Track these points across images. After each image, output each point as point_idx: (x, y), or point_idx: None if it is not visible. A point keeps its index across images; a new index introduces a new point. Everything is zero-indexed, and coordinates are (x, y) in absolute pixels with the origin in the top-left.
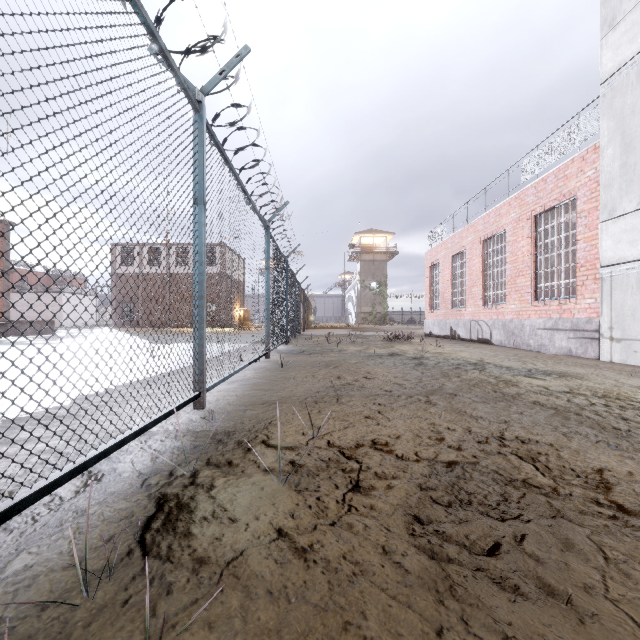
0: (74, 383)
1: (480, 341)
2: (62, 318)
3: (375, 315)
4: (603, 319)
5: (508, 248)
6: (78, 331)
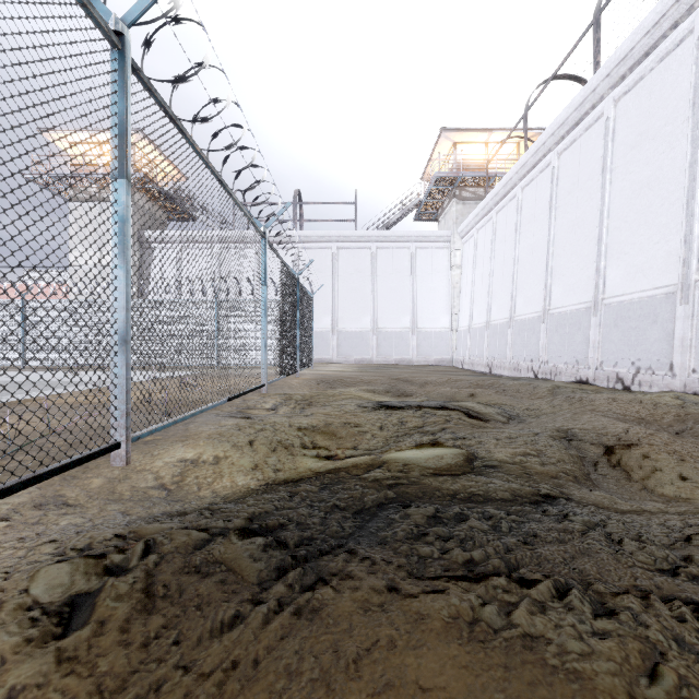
0: None
1: None
2: None
3: None
4: None
5: None
6: None
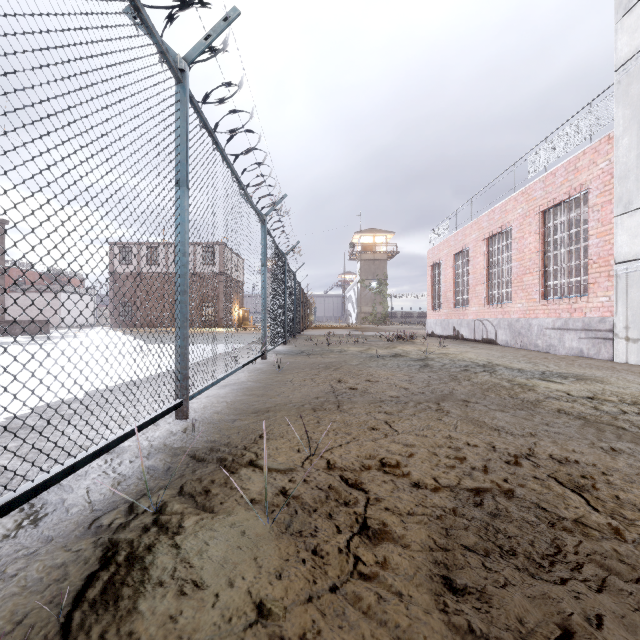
0: (51, 387)
1: (484, 341)
2: (59, 318)
3: (375, 315)
4: (618, 318)
5: (514, 245)
6: (74, 331)
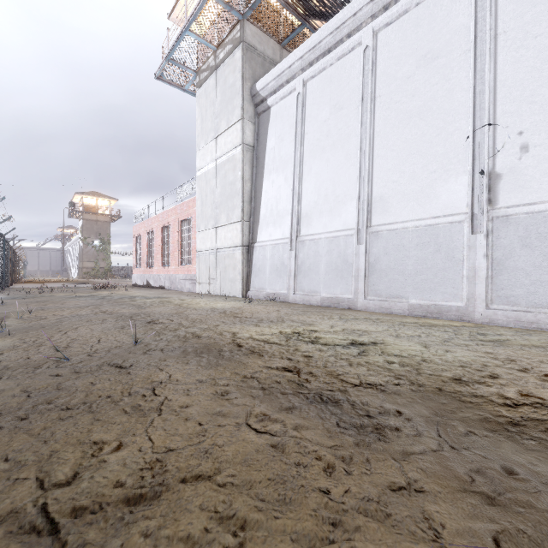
0: None
1: (160, 287)
2: None
3: (98, 270)
4: (197, 275)
5: (171, 235)
6: None
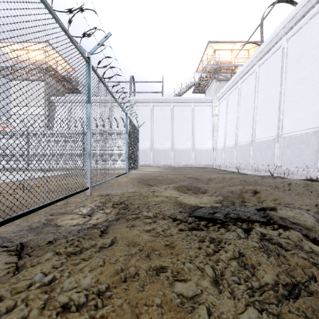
0: None
1: None
2: None
3: None
4: None
5: None
6: None
